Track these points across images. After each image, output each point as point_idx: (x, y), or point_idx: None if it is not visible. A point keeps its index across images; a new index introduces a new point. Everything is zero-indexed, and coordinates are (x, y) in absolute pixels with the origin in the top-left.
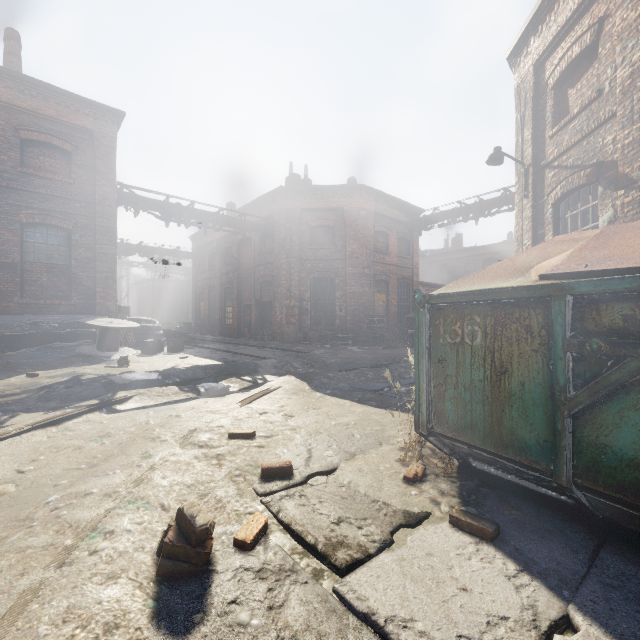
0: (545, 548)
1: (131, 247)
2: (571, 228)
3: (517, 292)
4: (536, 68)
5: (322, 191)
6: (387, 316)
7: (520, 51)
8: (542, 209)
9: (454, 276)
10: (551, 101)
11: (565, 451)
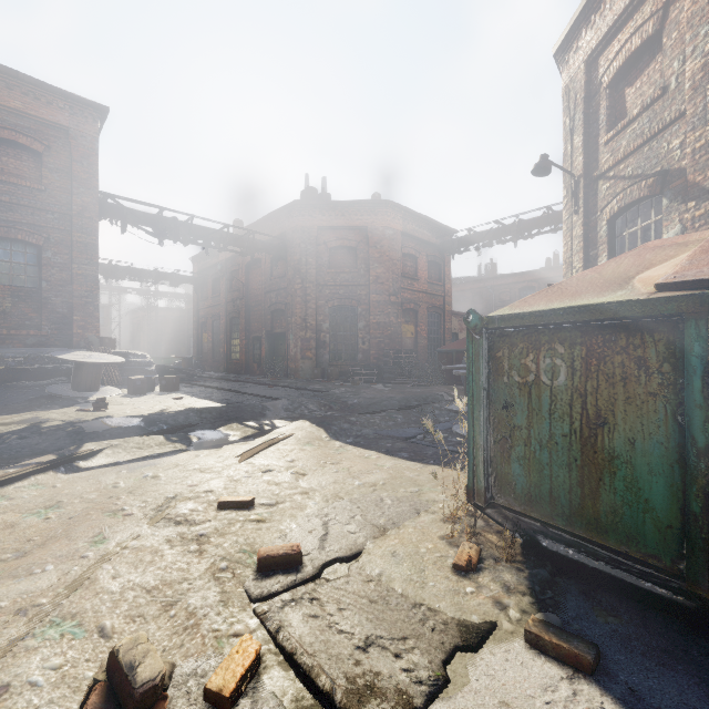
0: (672, 686)
1: (120, 269)
2: (629, 248)
3: (625, 309)
4: (588, 65)
5: (342, 207)
6: (416, 350)
7: (569, 46)
8: (595, 226)
9: (488, 306)
10: (606, 102)
11: (707, 545)
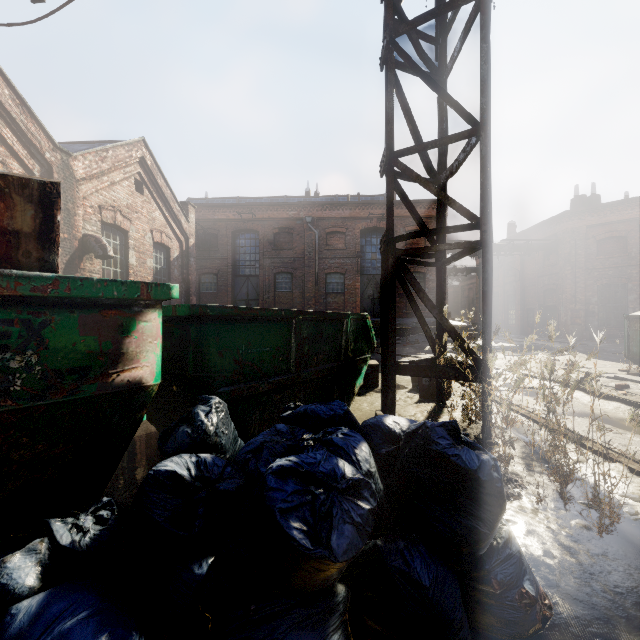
0: None
1: None
2: None
3: None
4: None
5: (611, 207)
6: None
7: None
8: None
9: None
10: None
11: None
